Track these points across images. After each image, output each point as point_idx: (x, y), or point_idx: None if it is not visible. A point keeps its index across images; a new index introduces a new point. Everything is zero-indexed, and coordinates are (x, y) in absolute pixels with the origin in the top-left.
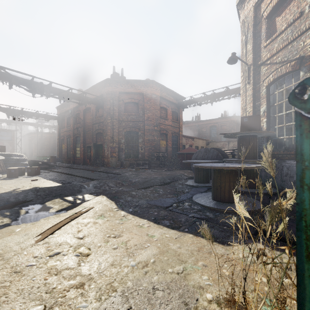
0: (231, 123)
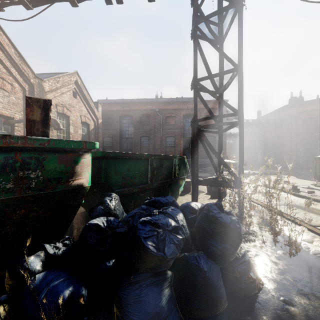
0: None
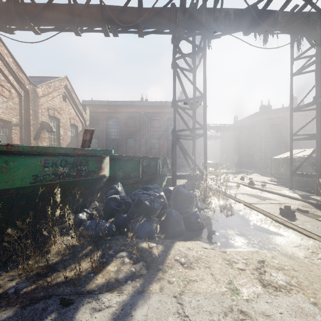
0: None
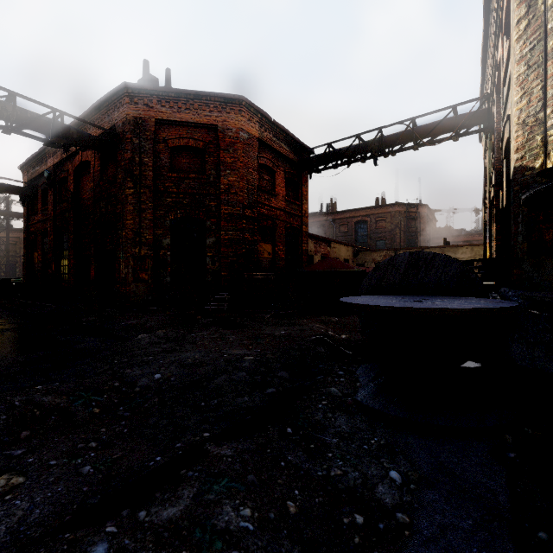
0: (396, 216)
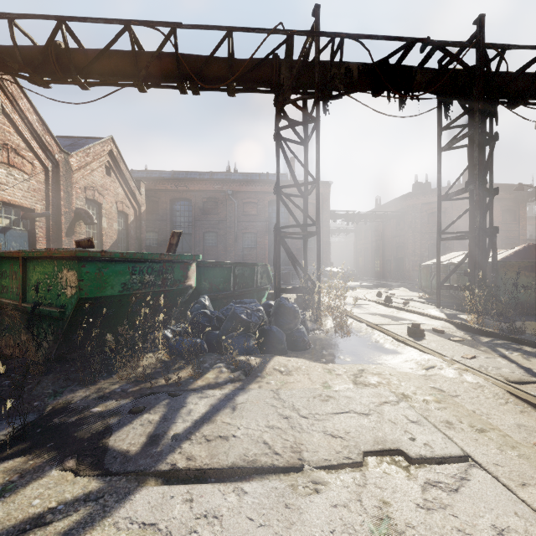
0: None
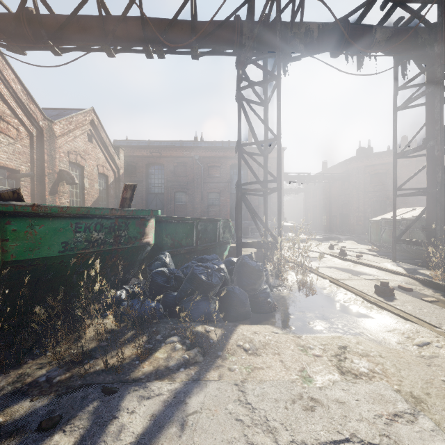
0: None
